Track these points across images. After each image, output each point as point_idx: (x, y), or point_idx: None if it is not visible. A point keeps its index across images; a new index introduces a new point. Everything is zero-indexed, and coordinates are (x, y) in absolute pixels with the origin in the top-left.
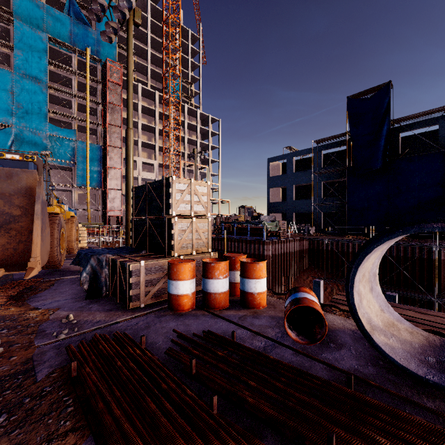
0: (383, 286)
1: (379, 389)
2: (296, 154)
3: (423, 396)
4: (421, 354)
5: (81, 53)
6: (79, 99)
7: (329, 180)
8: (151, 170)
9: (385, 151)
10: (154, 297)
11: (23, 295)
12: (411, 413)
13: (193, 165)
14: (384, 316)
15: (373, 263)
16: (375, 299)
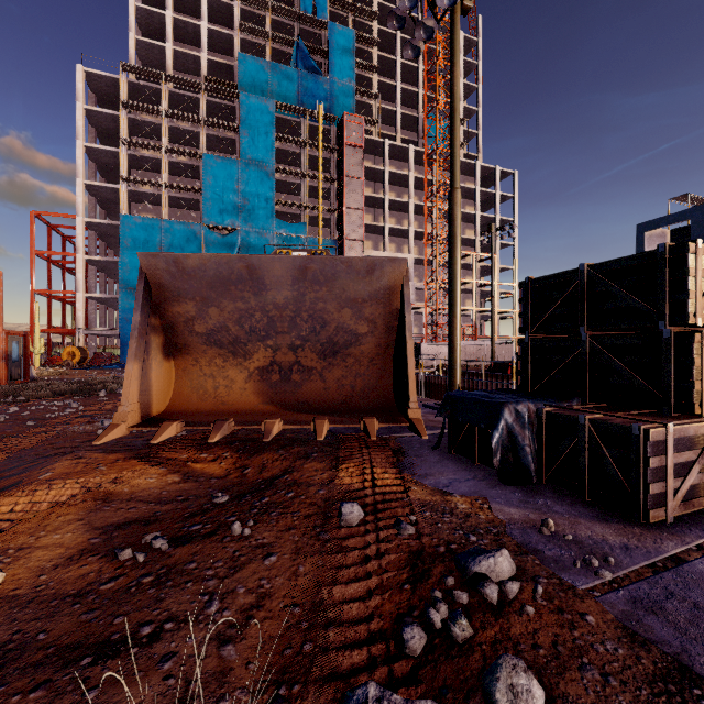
0: None
1: None
2: None
3: None
4: None
5: (312, 114)
6: (309, 179)
7: None
8: None
9: None
10: (682, 504)
11: (411, 465)
12: None
13: (470, 255)
14: None
15: None
16: None
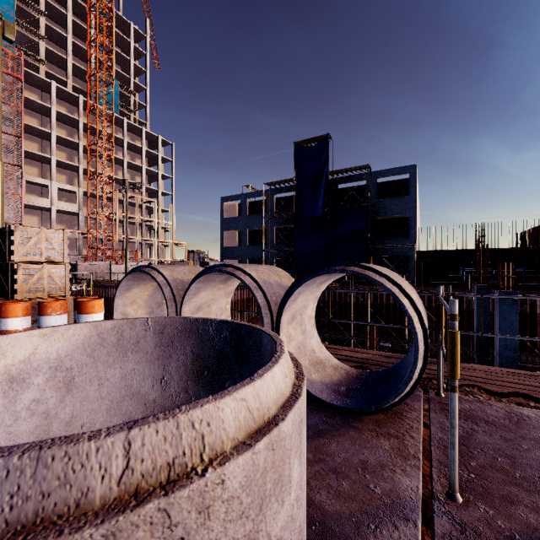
0: (317, 330)
1: None
2: (250, 195)
3: None
4: None
5: None
6: None
7: (281, 225)
8: (73, 200)
9: (325, 201)
10: None
11: None
12: None
13: (135, 197)
14: None
15: (150, 295)
16: None
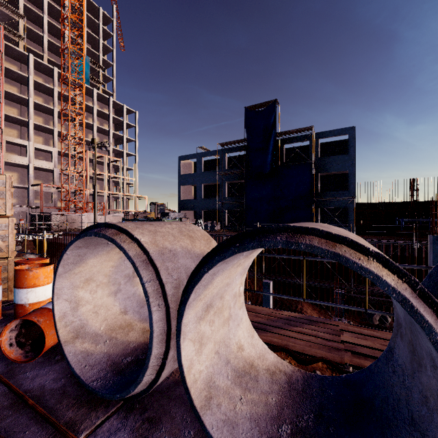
0: (268, 274)
1: (31, 408)
2: (204, 154)
3: (74, 406)
4: (124, 356)
5: None
6: None
7: (232, 181)
8: (48, 158)
9: (273, 159)
10: None
11: None
12: (29, 434)
13: (103, 156)
14: (122, 318)
15: (115, 266)
16: (121, 301)
